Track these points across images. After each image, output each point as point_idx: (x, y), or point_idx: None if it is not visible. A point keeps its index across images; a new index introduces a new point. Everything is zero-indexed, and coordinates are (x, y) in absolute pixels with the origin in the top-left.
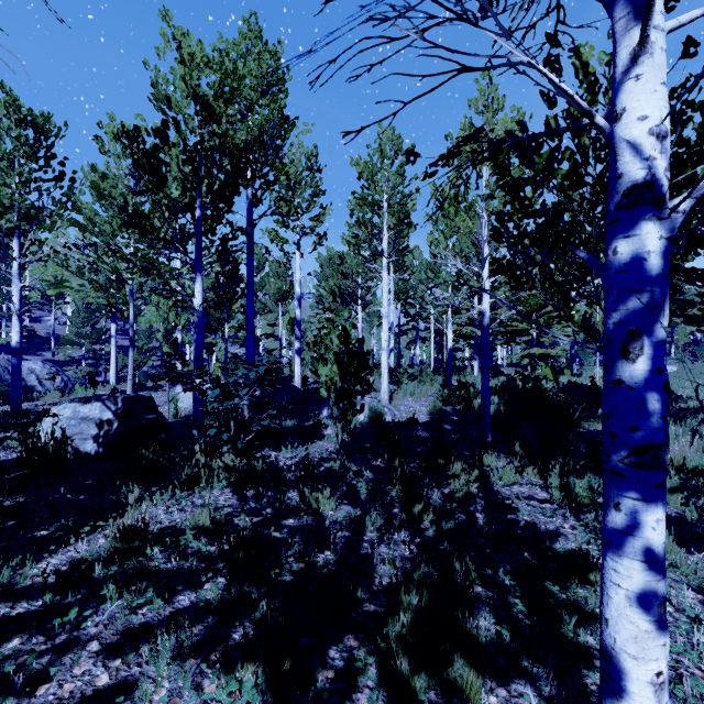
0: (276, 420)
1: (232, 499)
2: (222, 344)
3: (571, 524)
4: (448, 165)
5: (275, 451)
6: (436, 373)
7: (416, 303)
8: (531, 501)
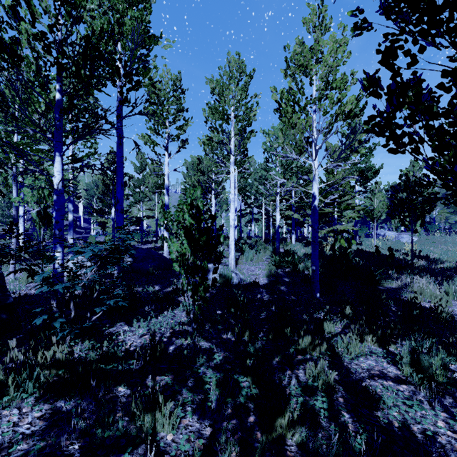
0: (141, 287)
1: (41, 421)
2: (111, 223)
3: (442, 418)
4: (285, 74)
5: (128, 325)
6: (266, 243)
7: (252, 194)
8: (386, 380)
